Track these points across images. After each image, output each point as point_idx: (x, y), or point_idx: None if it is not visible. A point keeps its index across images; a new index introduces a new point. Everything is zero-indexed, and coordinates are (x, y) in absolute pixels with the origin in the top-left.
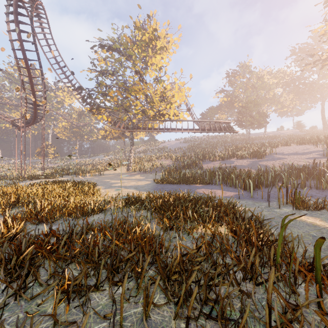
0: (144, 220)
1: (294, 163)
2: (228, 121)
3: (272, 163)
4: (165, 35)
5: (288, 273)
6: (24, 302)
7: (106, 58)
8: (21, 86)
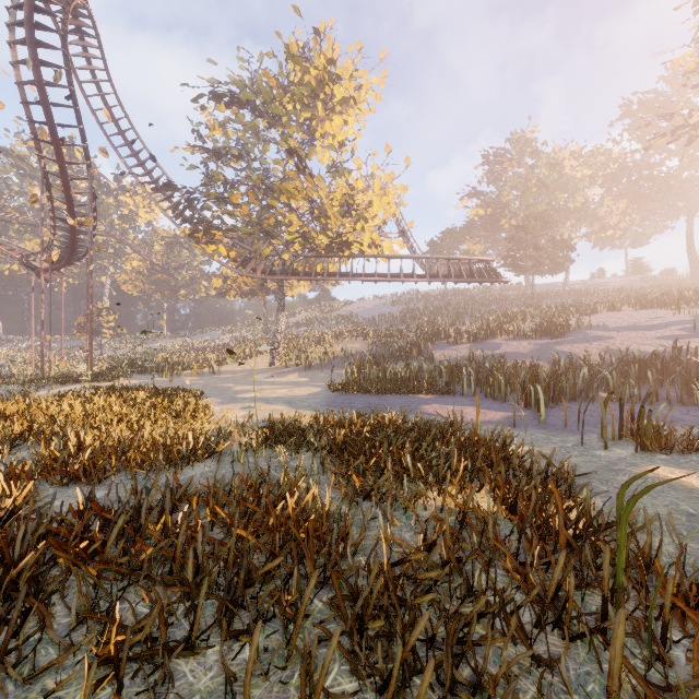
0: (305, 475)
1: (632, 348)
2: (487, 258)
3: (583, 348)
4: (353, 72)
5: (641, 609)
6: (15, 685)
7: (226, 121)
8: (42, 183)
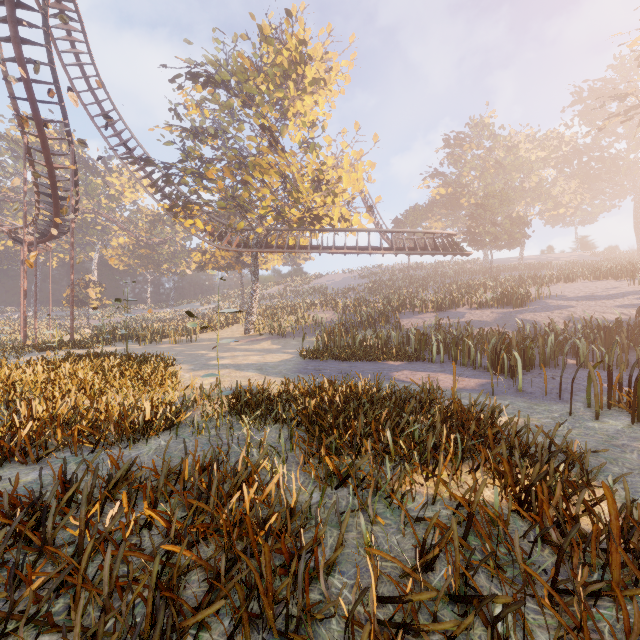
0: (271, 452)
1: (593, 316)
2: (451, 232)
3: (545, 316)
4: (323, 55)
5: None
6: None
7: (203, 101)
8: (25, 158)
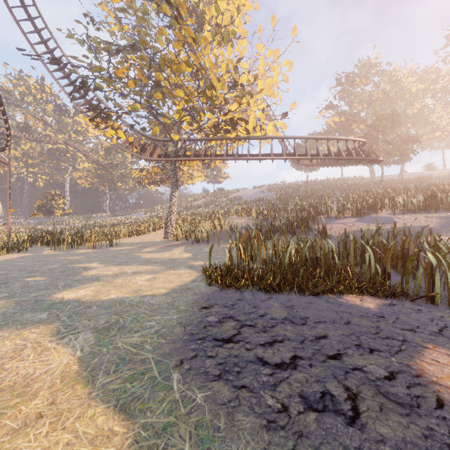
0: None
1: None
2: (363, 140)
3: None
4: None
5: None
6: None
7: (120, 10)
8: None
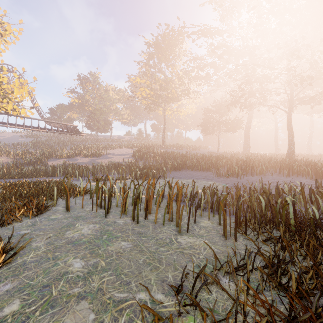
0: None
1: (116, 160)
2: (75, 125)
3: (104, 160)
4: (0, 19)
5: None
6: None
7: None
8: None
